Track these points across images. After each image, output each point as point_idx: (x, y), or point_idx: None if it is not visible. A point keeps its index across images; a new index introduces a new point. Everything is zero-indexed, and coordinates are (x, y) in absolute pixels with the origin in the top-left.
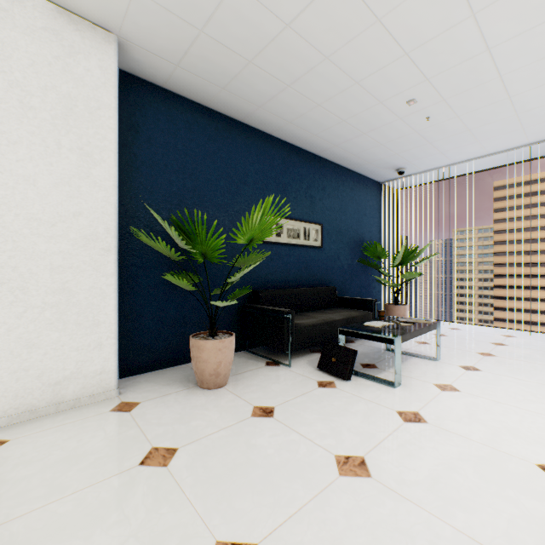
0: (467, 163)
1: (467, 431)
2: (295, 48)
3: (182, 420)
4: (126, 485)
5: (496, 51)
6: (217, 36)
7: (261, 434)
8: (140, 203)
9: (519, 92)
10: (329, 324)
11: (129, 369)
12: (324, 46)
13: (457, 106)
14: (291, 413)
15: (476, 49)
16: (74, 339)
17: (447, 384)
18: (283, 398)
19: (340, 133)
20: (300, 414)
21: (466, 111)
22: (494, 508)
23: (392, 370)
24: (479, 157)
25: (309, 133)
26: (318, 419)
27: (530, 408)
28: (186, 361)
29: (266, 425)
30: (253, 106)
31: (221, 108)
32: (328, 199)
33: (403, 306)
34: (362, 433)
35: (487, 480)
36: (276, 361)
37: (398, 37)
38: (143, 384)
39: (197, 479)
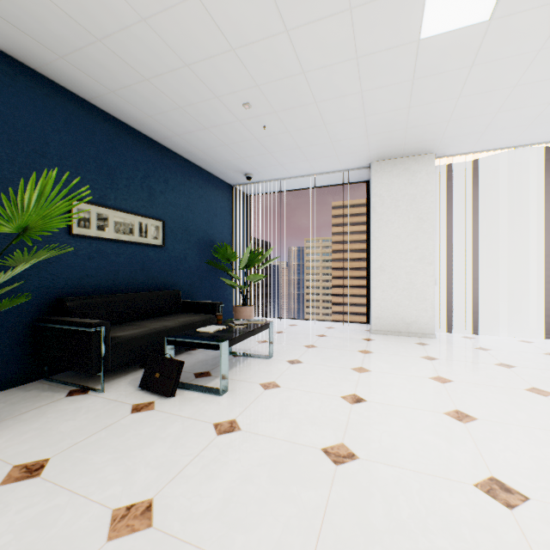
0: (303, 179)
1: (275, 429)
2: None
3: None
4: None
5: (310, 77)
6: None
7: (1, 513)
8: None
9: (331, 122)
10: (162, 333)
11: None
12: (137, 2)
13: (287, 122)
14: (74, 461)
15: (294, 69)
16: None
17: (272, 381)
18: (72, 440)
19: (179, 121)
20: (87, 459)
21: (295, 129)
22: (275, 515)
23: None
24: (310, 175)
25: (142, 112)
26: (112, 460)
27: (329, 392)
28: None
29: (20, 493)
30: (50, 53)
31: None
32: (172, 194)
33: (249, 307)
34: (164, 463)
35: (278, 482)
36: (85, 387)
37: (222, 27)
38: None
39: None
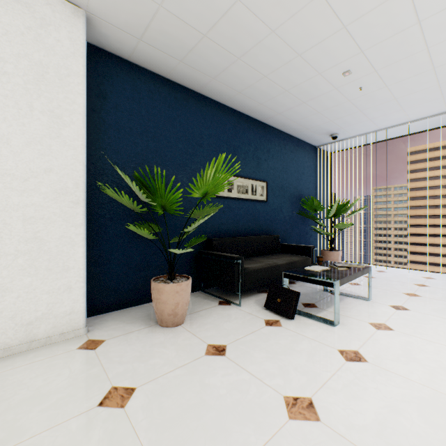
0: (392, 129)
1: (405, 371)
2: (245, 22)
3: (142, 358)
4: (83, 429)
5: (426, 24)
6: (175, 10)
7: (213, 373)
8: (107, 162)
9: (442, 63)
10: (273, 268)
11: (98, 308)
12: (271, 20)
13: (387, 77)
14: (242, 351)
15: (408, 22)
16: (45, 283)
17: (381, 323)
18: (234, 336)
19: (283, 102)
20: (249, 352)
21: (394, 82)
22: None
23: (331, 309)
24: (402, 124)
25: (256, 102)
26: (267, 358)
27: None
28: (149, 300)
29: (218, 363)
30: (207, 78)
31: (180, 80)
32: (272, 160)
33: (336, 251)
34: (308, 372)
35: (433, 425)
36: (227, 301)
37: (338, 11)
38: (109, 322)
39: (152, 421)
